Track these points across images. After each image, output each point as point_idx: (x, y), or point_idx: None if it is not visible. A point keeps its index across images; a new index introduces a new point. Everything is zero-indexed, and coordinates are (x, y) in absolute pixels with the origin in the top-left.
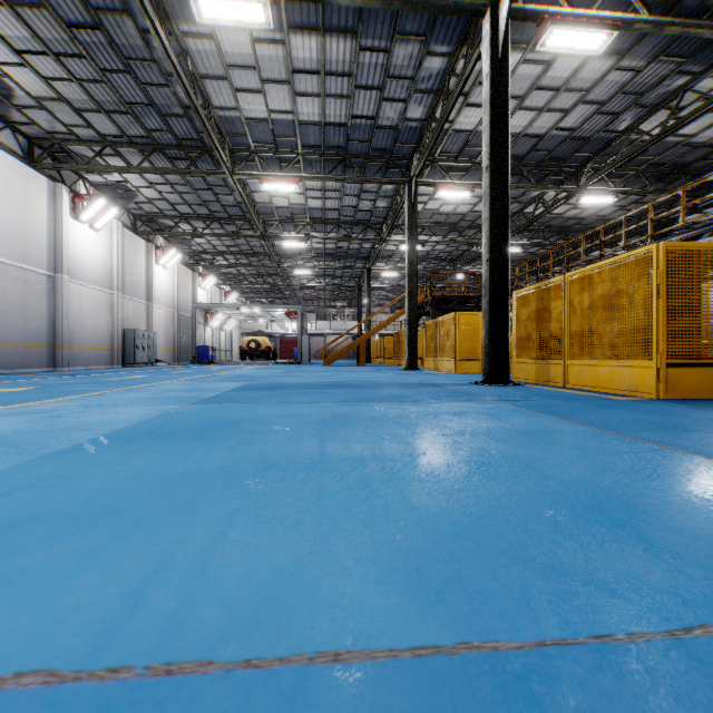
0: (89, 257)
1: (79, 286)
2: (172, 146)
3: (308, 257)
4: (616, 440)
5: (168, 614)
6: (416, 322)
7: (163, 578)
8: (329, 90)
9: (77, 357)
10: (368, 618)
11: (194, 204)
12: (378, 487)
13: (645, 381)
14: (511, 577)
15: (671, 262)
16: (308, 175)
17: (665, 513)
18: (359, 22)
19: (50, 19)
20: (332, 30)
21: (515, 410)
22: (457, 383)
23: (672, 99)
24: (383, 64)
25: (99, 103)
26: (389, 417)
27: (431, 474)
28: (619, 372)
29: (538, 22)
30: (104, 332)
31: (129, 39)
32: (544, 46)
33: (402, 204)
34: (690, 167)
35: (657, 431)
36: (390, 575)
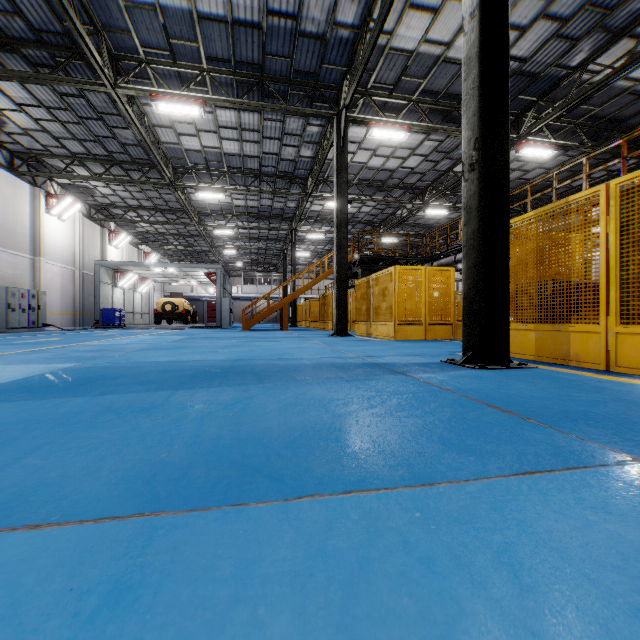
0: None
1: None
2: (29, 42)
3: (230, 216)
4: None
5: None
6: (345, 280)
7: None
8: None
9: None
10: None
11: (85, 140)
12: None
13: None
14: None
15: None
16: (215, 97)
17: None
18: None
19: None
20: None
21: None
22: (423, 363)
23: None
24: None
25: None
26: None
27: None
28: None
29: None
30: None
31: None
32: None
33: (329, 148)
34: (625, 124)
35: None
36: None
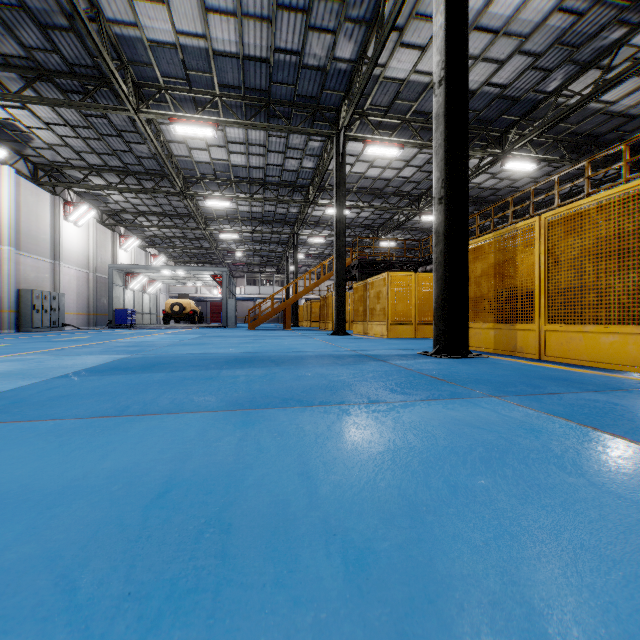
0: None
1: None
2: (62, 73)
3: (234, 221)
4: None
5: None
6: (344, 284)
7: None
8: (246, 9)
9: None
10: None
11: (103, 153)
12: None
13: None
14: None
15: None
16: (226, 119)
17: None
18: None
19: None
20: None
21: (590, 436)
22: (402, 354)
23: (606, 56)
24: None
25: None
26: (324, 500)
27: None
28: (639, 342)
29: None
30: None
31: None
32: None
33: (329, 161)
34: (602, 139)
35: None
36: None
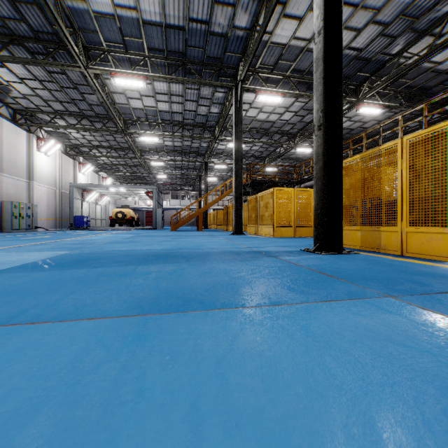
0: None
1: None
2: (30, 39)
3: (162, 153)
4: None
5: None
6: (241, 197)
7: None
8: None
9: None
10: None
11: (64, 101)
12: None
13: None
14: None
15: None
16: (153, 74)
17: None
18: None
19: None
20: None
21: None
22: (289, 251)
23: (437, 25)
24: None
25: None
26: None
27: None
28: None
29: None
30: None
31: None
32: None
33: (230, 107)
34: (430, 91)
35: None
36: None
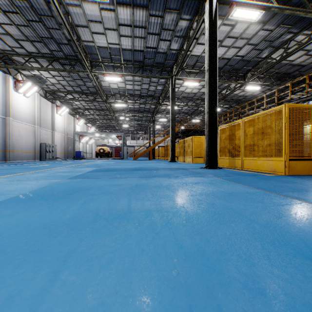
0: (23, 110)
1: (18, 123)
2: (62, 58)
3: (126, 111)
4: (277, 197)
5: None
6: (174, 140)
7: None
8: (135, 34)
9: (17, 156)
10: None
11: (74, 86)
12: (159, 230)
13: (279, 167)
14: None
15: (291, 113)
16: (126, 73)
17: None
18: (149, 3)
19: None
20: (137, 6)
21: (223, 181)
22: (194, 168)
23: (285, 44)
24: (160, 23)
25: (27, 36)
26: (164, 185)
27: (189, 220)
28: (267, 163)
29: (230, 5)
30: (30, 144)
31: (40, 6)
32: (232, 16)
33: (168, 88)
34: (291, 74)
35: (294, 192)
36: None
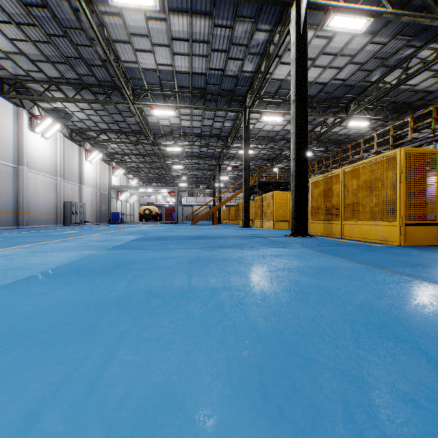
0: (41, 156)
1: (35, 174)
2: (94, 85)
3: (181, 157)
4: (382, 274)
5: (56, 437)
6: (249, 197)
7: (58, 398)
8: (194, 52)
9: (33, 219)
10: (224, 436)
11: (109, 123)
12: (228, 311)
13: (392, 234)
14: (334, 390)
15: (408, 160)
16: (181, 105)
17: (431, 329)
18: (213, 9)
19: (13, 0)
20: (197, 13)
21: (313, 253)
22: (275, 236)
23: (404, 62)
24: (229, 36)
25: (47, 56)
26: (233, 258)
27: (264, 300)
28: (376, 229)
29: (325, 11)
30: (51, 203)
31: (66, 15)
32: (328, 26)
33: (240, 124)
34: (413, 104)
35: (407, 267)
36: (240, 390)
